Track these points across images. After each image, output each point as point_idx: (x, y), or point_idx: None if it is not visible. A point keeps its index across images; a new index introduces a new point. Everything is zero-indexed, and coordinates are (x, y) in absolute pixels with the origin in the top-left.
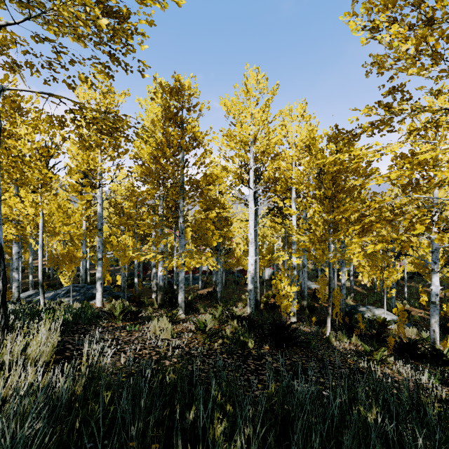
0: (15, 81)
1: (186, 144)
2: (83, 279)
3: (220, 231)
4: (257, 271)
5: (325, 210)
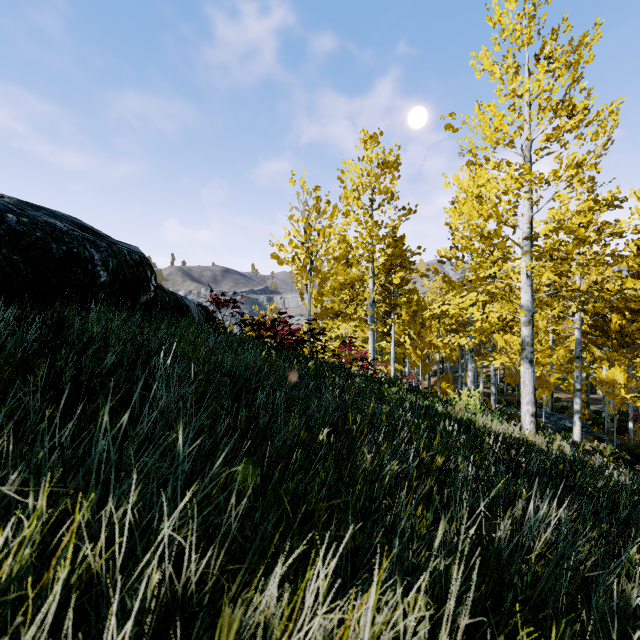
0: (501, 232)
1: None
2: (549, 405)
3: None
4: None
5: None
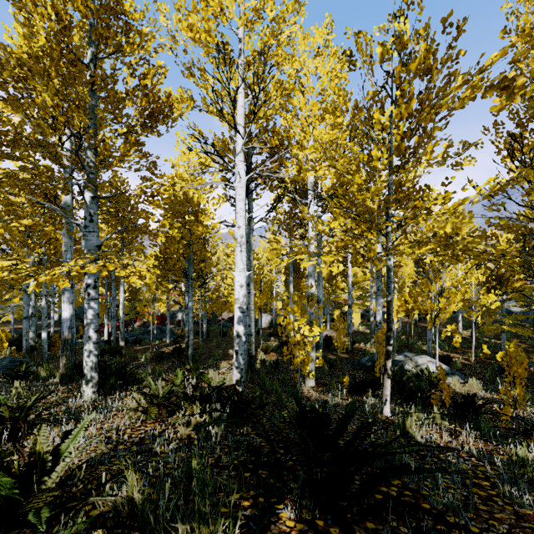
0: None
1: (91, 5)
2: None
3: (180, 224)
4: (251, 307)
5: (394, 153)
